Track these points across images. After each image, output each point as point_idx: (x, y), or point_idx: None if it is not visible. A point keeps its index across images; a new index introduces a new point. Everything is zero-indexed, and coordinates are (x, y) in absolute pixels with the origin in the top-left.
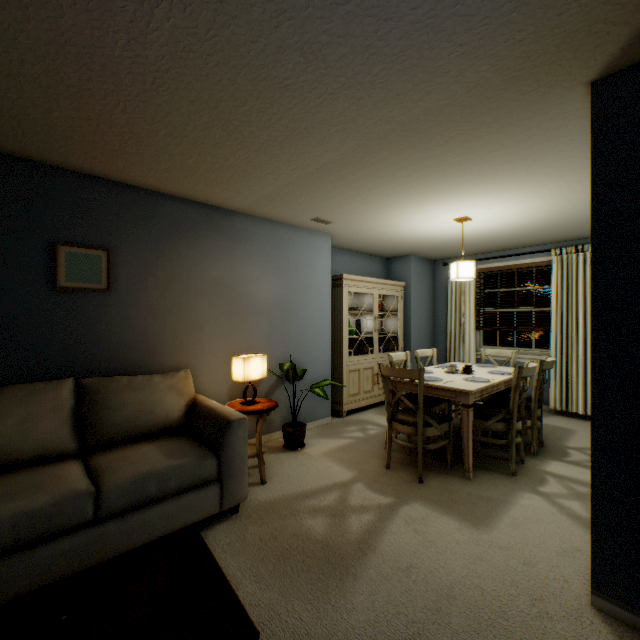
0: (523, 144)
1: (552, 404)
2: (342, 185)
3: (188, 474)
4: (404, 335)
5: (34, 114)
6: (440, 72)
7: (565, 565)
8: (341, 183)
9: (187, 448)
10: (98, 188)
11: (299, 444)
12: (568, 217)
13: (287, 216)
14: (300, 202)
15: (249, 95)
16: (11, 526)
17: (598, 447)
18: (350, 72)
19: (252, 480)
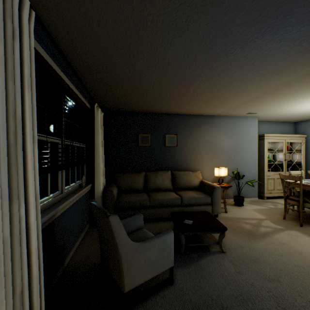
0: None
1: None
2: (259, 102)
3: (202, 200)
4: (306, 163)
5: (166, 105)
6: (292, 71)
7: None
8: (258, 101)
9: (201, 193)
10: (174, 117)
11: (240, 204)
12: None
13: (235, 114)
14: (241, 109)
15: (222, 90)
16: (166, 201)
17: None
18: (256, 79)
19: (221, 211)
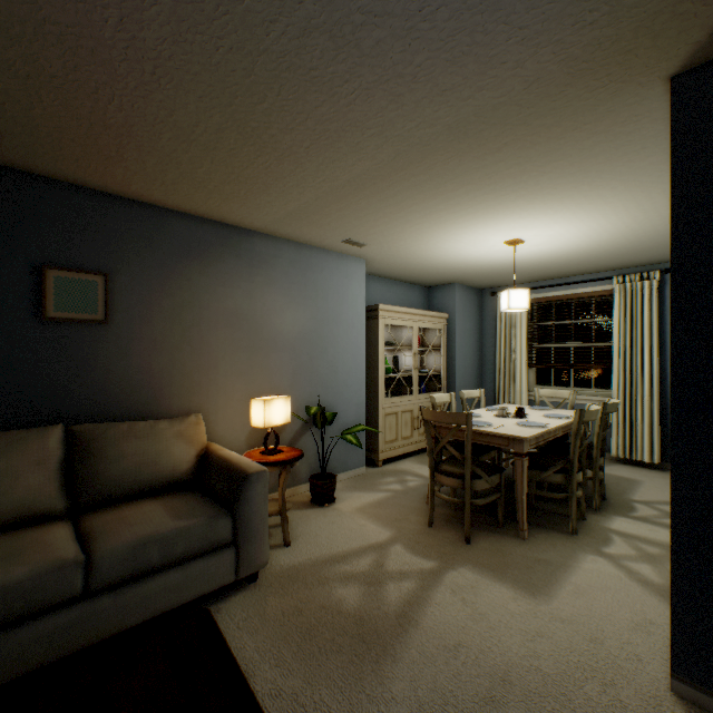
0: (588, 152)
1: (614, 451)
2: (378, 201)
3: (197, 537)
4: (447, 373)
5: (12, 111)
6: (495, 62)
7: (638, 642)
8: (377, 198)
9: (197, 506)
10: (93, 202)
11: (328, 499)
12: (634, 240)
13: (315, 237)
14: (330, 221)
15: (269, 89)
16: None
17: (679, 505)
18: (388, 61)
19: (274, 542)
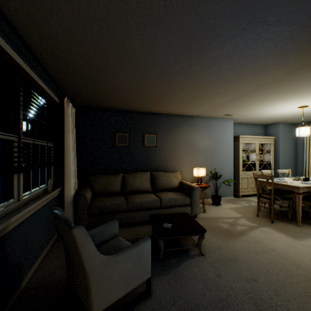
0: None
1: None
2: (235, 104)
3: (182, 201)
4: (275, 163)
5: (145, 103)
6: (266, 74)
7: None
8: (235, 103)
9: (181, 194)
10: (153, 116)
11: (218, 203)
12: None
13: (213, 115)
14: (218, 110)
15: (201, 90)
16: (144, 203)
17: None
18: (233, 80)
19: (200, 211)
